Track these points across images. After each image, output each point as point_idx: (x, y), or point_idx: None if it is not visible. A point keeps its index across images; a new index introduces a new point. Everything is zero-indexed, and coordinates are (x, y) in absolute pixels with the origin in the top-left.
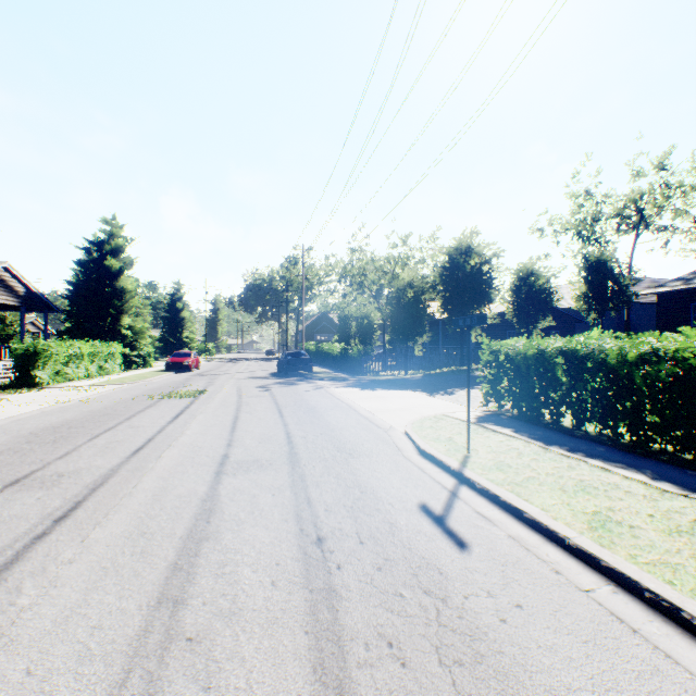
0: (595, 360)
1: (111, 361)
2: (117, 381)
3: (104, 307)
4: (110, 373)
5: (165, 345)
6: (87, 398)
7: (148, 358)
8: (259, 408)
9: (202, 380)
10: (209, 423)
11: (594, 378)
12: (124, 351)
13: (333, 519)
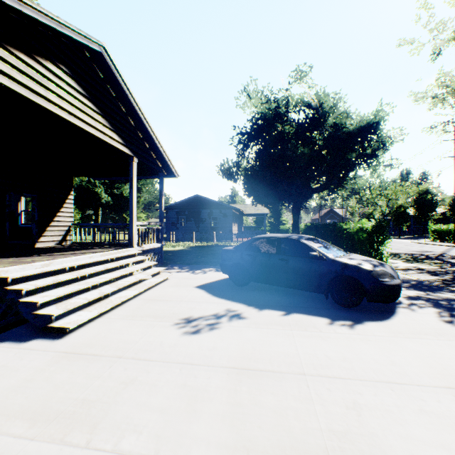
0: (451, 229)
1: None
2: None
3: (277, 214)
4: None
5: None
6: None
7: None
8: None
9: None
10: None
11: (451, 232)
12: None
13: (407, 244)
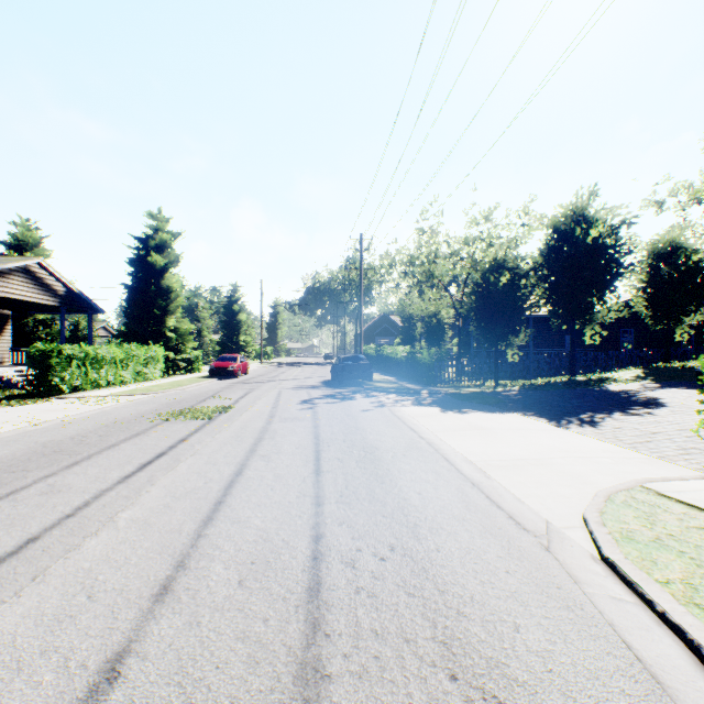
0: None
1: (151, 366)
2: (144, 389)
3: (149, 307)
4: (150, 379)
5: (223, 348)
6: (78, 416)
7: (196, 362)
8: (286, 446)
9: (240, 389)
10: (183, 486)
11: None
12: (168, 355)
13: None
